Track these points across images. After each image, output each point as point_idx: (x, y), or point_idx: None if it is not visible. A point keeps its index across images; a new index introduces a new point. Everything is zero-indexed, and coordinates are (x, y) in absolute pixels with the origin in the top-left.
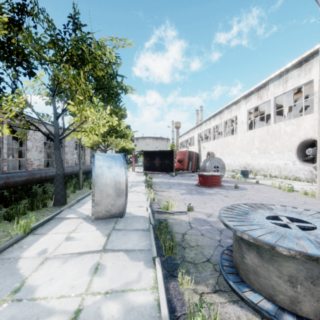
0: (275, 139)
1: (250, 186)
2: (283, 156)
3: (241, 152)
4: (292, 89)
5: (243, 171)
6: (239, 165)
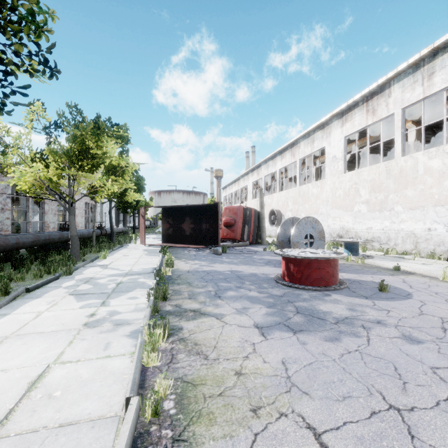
0: (405, 184)
1: (396, 279)
2: (423, 215)
3: (333, 210)
4: (444, 89)
5: (349, 244)
6: (329, 231)
